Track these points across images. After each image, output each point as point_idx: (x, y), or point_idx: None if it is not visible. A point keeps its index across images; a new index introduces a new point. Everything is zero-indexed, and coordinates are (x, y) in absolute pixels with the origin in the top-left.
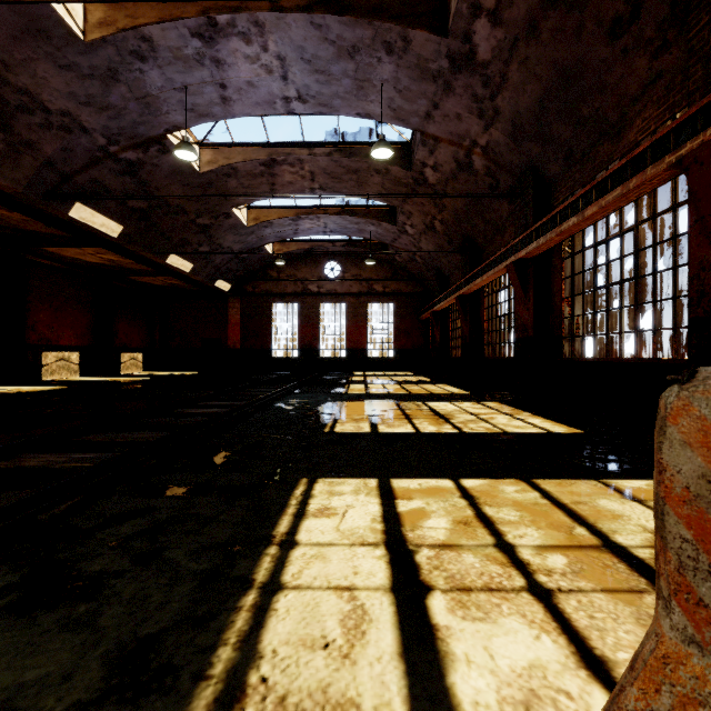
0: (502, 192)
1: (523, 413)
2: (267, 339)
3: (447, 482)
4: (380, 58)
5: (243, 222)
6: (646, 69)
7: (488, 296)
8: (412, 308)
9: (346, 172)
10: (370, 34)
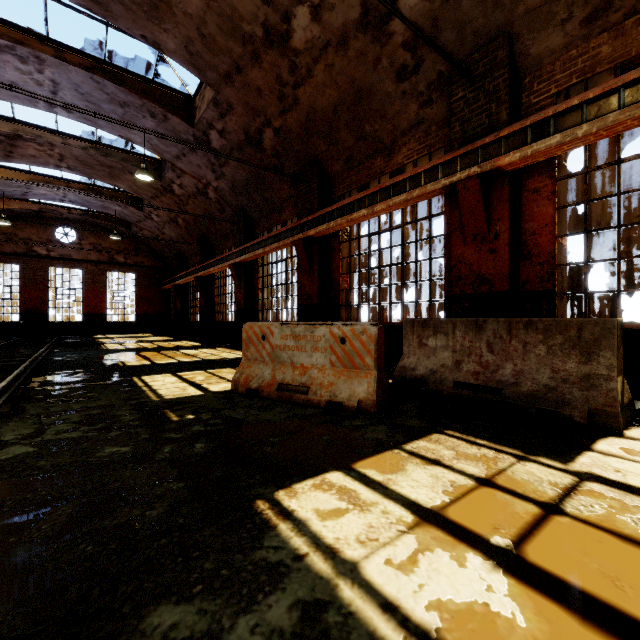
0: (227, 216)
1: (237, 351)
2: None
3: (201, 371)
4: (145, 116)
5: None
6: (288, 191)
7: (218, 279)
8: (154, 279)
9: (99, 164)
10: (139, 103)
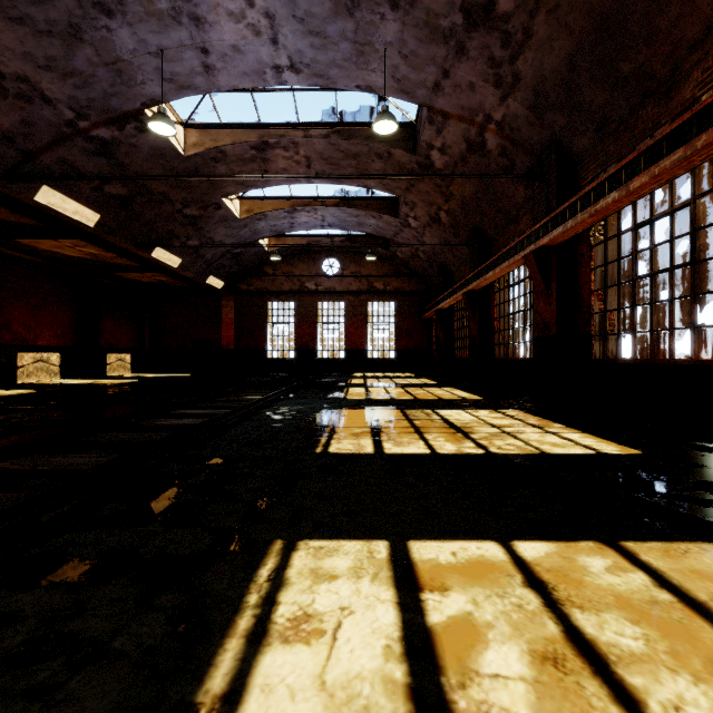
0: (518, 175)
1: (554, 425)
2: (262, 339)
3: (494, 549)
4: (383, 14)
5: (235, 214)
6: (711, 4)
7: (499, 291)
8: (414, 307)
9: (344, 157)
10: None
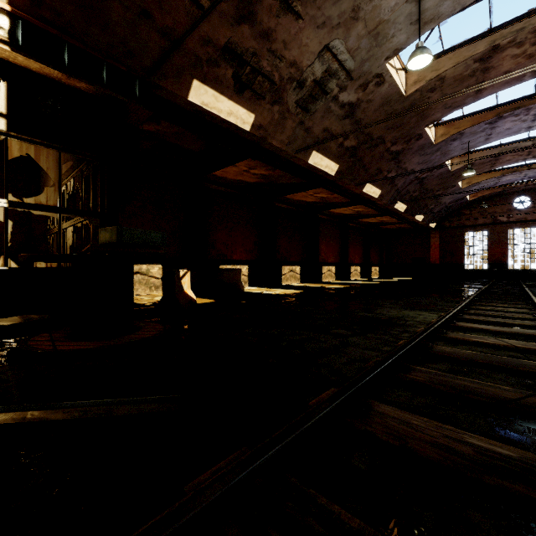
0: None
1: None
2: (460, 257)
3: None
4: None
5: (460, 187)
6: None
7: None
8: None
9: None
10: None
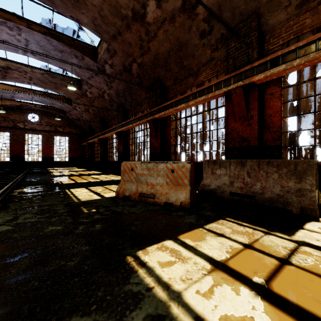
0: (114, 108)
1: (119, 176)
2: None
3: (100, 186)
4: (72, 57)
5: None
6: (145, 95)
7: (109, 140)
8: (77, 140)
9: (50, 82)
10: (69, 50)
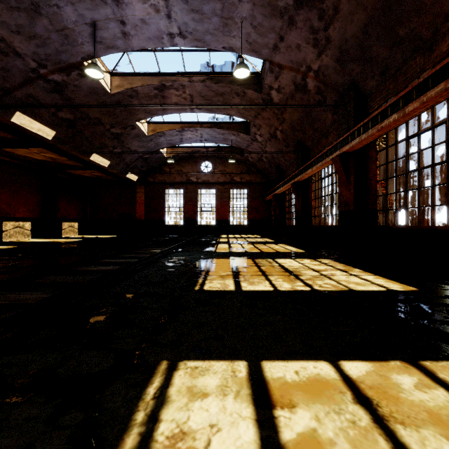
0: (328, 106)
1: (355, 270)
2: (162, 213)
3: (326, 368)
4: None
5: (144, 132)
6: None
7: (315, 182)
8: (260, 192)
9: (215, 95)
10: None
